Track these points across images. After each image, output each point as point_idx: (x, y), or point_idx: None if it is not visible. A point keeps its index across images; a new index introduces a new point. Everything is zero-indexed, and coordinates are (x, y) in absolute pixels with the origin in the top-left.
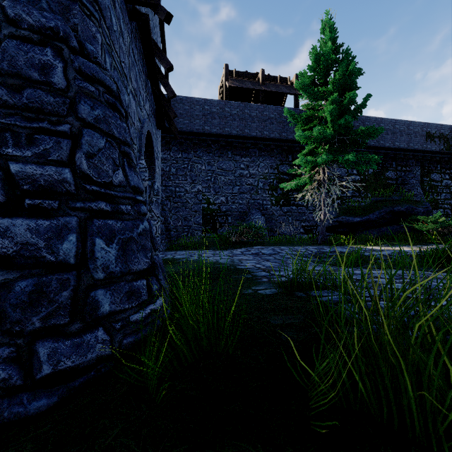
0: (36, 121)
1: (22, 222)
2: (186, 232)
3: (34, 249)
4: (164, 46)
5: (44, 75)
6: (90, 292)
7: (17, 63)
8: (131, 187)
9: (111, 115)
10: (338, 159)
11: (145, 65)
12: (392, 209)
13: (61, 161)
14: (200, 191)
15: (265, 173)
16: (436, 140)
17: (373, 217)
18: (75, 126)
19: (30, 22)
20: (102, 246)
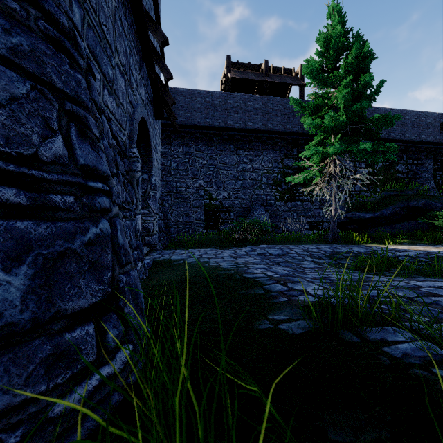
0: None
1: None
2: (188, 228)
3: None
4: (157, 16)
5: None
6: None
7: None
8: (79, 167)
9: (51, 53)
10: (352, 150)
11: (138, 44)
12: (407, 204)
13: None
14: (202, 186)
15: (269, 167)
16: None
17: (386, 213)
18: None
19: None
20: None
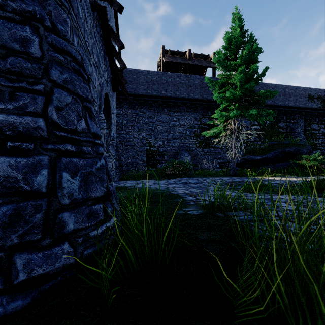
0: (17, 81)
1: (5, 160)
2: (134, 166)
3: (13, 181)
4: (117, 31)
5: (24, 46)
6: (58, 214)
7: (2, 37)
8: (91, 133)
9: (76, 78)
10: (245, 114)
11: (103, 45)
12: (283, 150)
13: (37, 112)
14: (144, 137)
15: (191, 124)
16: (315, 100)
17: (270, 156)
18: (47, 86)
19: (13, 6)
20: (68, 178)
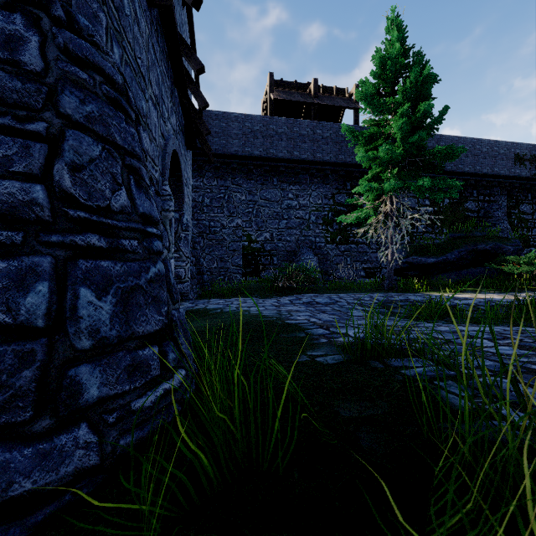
0: None
1: None
2: (223, 275)
3: None
4: (193, 42)
5: (10, 50)
6: (67, 370)
7: None
8: (139, 215)
9: (113, 114)
10: (410, 186)
11: (170, 68)
12: (474, 247)
13: (31, 174)
14: (240, 226)
15: (319, 204)
16: (526, 164)
17: (451, 258)
18: (54, 125)
19: None
20: (90, 299)
